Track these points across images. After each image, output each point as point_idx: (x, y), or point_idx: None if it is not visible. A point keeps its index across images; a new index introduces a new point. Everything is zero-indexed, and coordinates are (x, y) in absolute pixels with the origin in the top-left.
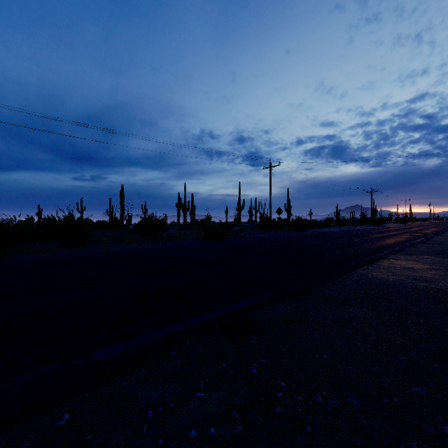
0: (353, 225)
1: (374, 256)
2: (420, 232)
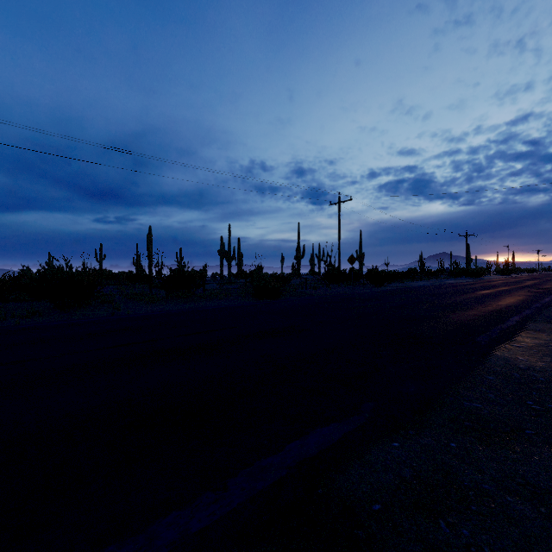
0: (444, 277)
1: (504, 326)
2: (539, 288)
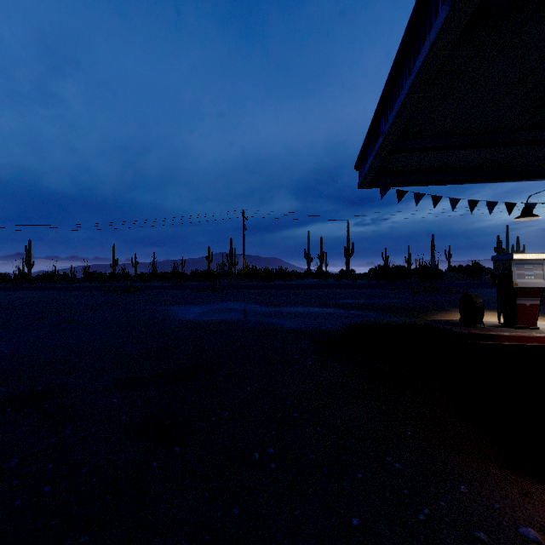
0: None
1: None
2: None
